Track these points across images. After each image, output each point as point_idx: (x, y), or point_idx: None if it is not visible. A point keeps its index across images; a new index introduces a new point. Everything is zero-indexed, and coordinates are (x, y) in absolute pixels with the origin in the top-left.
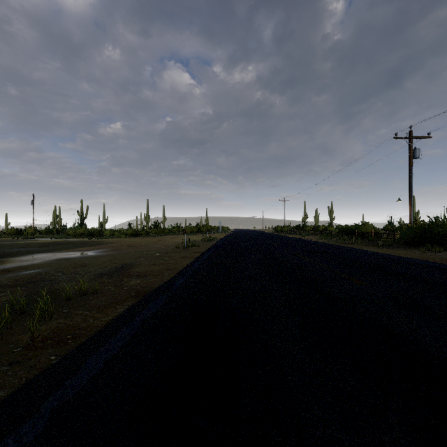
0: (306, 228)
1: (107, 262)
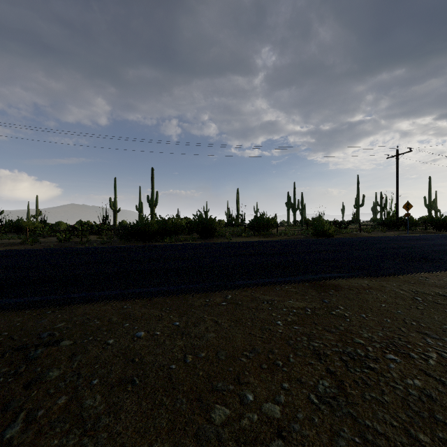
0: None
1: None
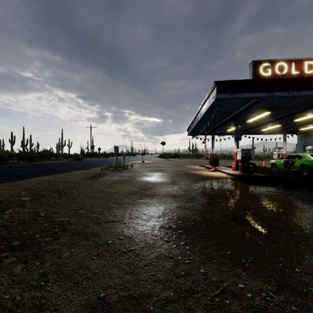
0: None
1: (109, 184)
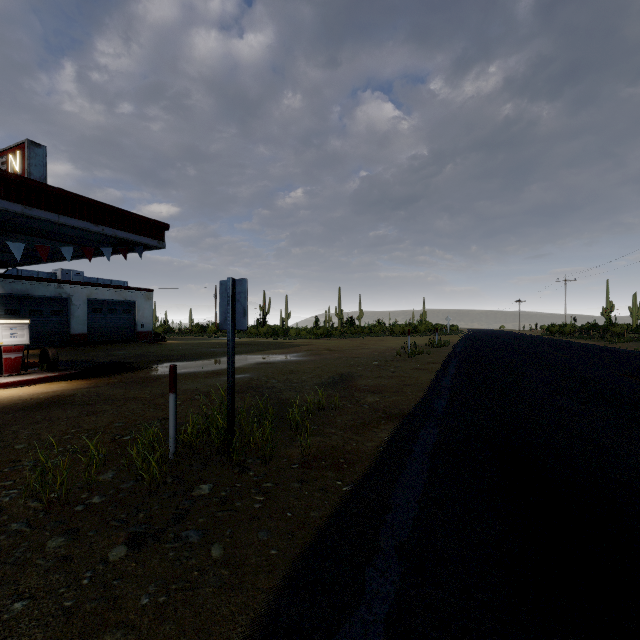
0: (615, 329)
1: (317, 369)
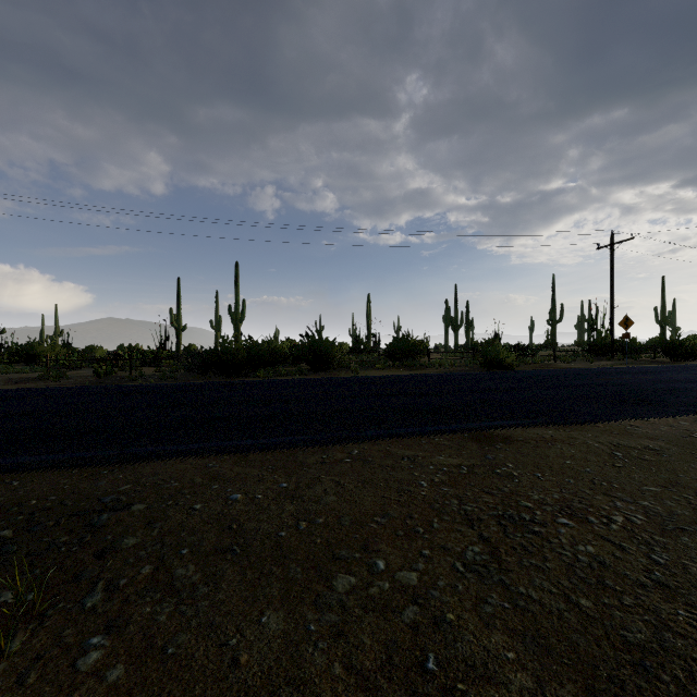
0: None
1: None
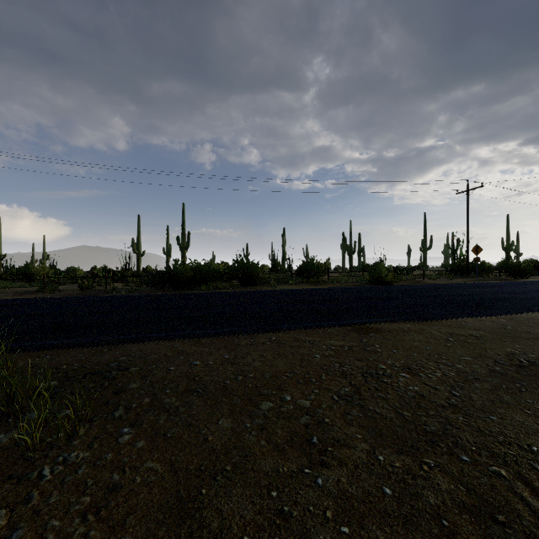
0: None
1: None
